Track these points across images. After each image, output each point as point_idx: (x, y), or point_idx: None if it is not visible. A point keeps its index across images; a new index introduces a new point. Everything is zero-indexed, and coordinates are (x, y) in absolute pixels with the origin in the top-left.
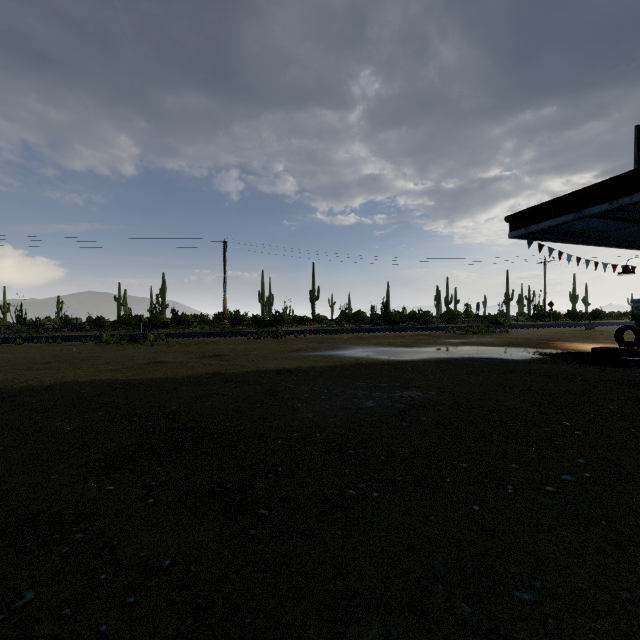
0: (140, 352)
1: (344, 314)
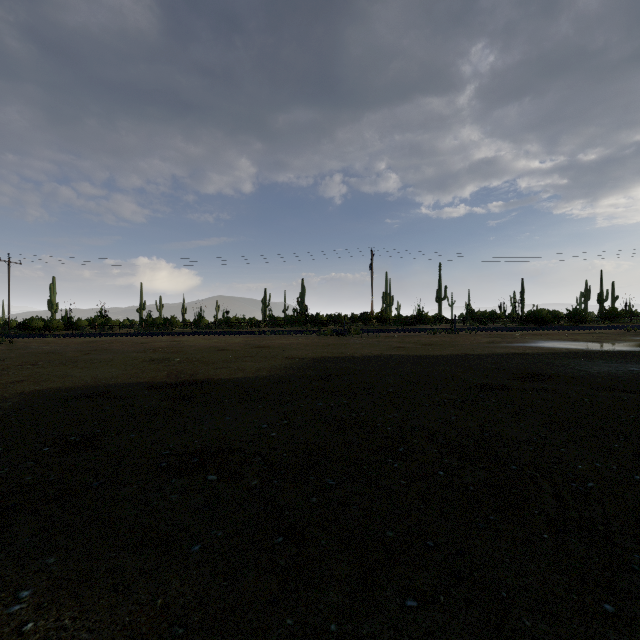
0: (365, 341)
1: (473, 313)
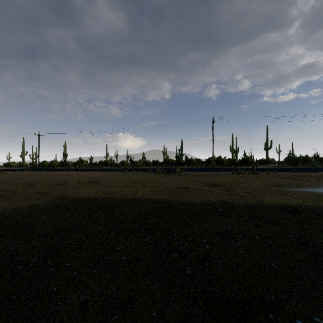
0: (173, 179)
1: (291, 157)
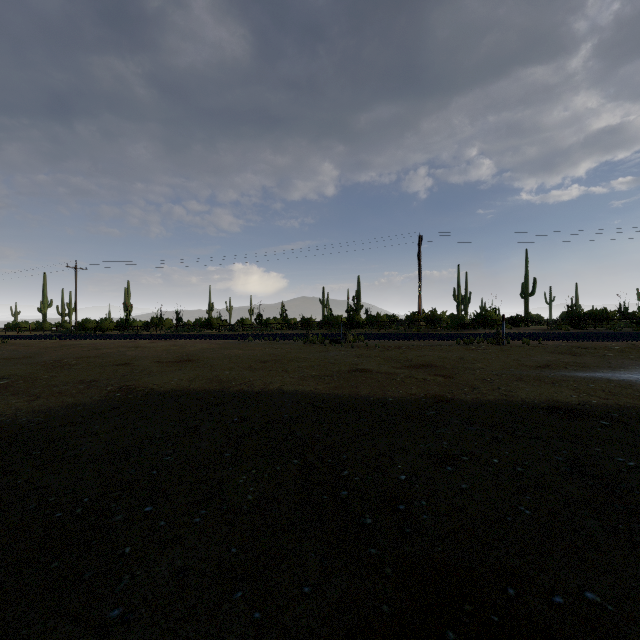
0: (341, 355)
1: (574, 312)
